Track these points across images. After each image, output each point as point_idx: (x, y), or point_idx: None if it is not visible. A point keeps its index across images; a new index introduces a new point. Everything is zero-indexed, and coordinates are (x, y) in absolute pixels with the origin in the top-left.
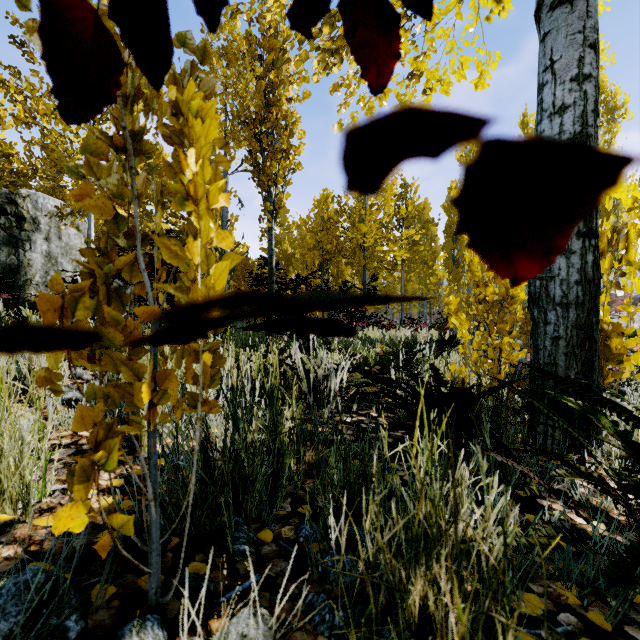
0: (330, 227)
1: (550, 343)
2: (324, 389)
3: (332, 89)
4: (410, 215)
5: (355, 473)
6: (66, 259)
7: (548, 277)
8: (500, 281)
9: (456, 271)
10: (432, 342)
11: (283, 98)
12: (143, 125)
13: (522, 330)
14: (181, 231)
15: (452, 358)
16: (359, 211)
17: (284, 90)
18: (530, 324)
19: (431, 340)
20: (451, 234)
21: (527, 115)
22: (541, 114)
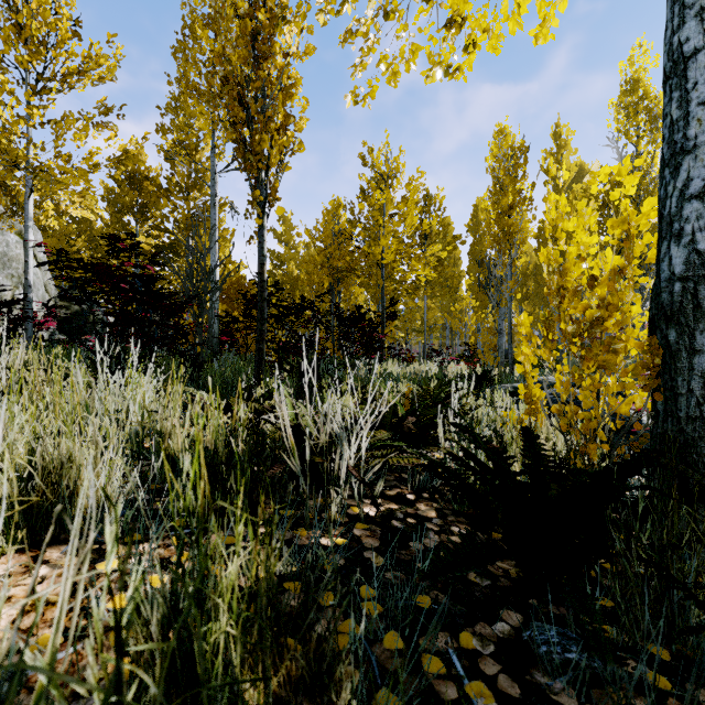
0: (342, 241)
1: (700, 384)
2: (331, 458)
3: (344, 39)
4: (434, 230)
5: (397, 700)
6: (3, 273)
7: (699, 276)
8: (613, 285)
9: (482, 298)
10: (464, 378)
11: (277, 45)
12: (102, 101)
13: (644, 363)
14: (164, 246)
15: (496, 399)
16: (376, 222)
17: (277, 29)
18: (659, 354)
19: (463, 375)
20: (477, 256)
21: (560, 125)
22: (682, 14)
